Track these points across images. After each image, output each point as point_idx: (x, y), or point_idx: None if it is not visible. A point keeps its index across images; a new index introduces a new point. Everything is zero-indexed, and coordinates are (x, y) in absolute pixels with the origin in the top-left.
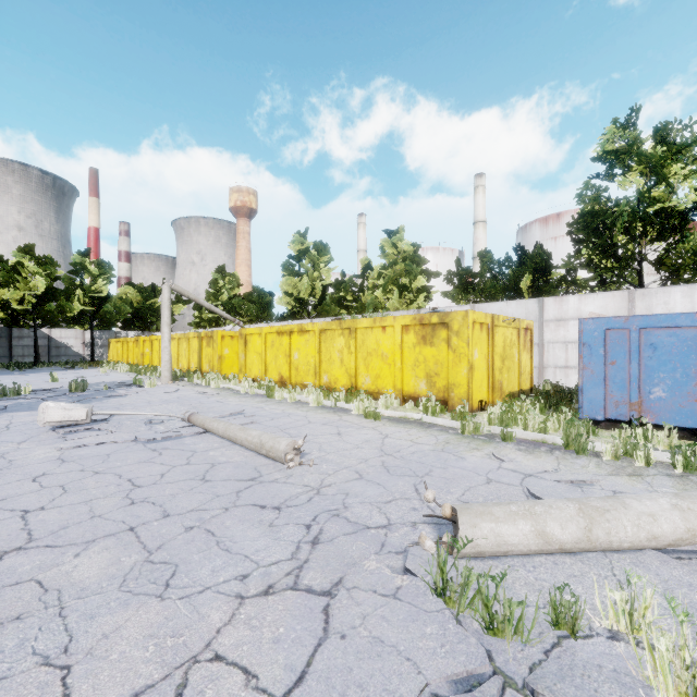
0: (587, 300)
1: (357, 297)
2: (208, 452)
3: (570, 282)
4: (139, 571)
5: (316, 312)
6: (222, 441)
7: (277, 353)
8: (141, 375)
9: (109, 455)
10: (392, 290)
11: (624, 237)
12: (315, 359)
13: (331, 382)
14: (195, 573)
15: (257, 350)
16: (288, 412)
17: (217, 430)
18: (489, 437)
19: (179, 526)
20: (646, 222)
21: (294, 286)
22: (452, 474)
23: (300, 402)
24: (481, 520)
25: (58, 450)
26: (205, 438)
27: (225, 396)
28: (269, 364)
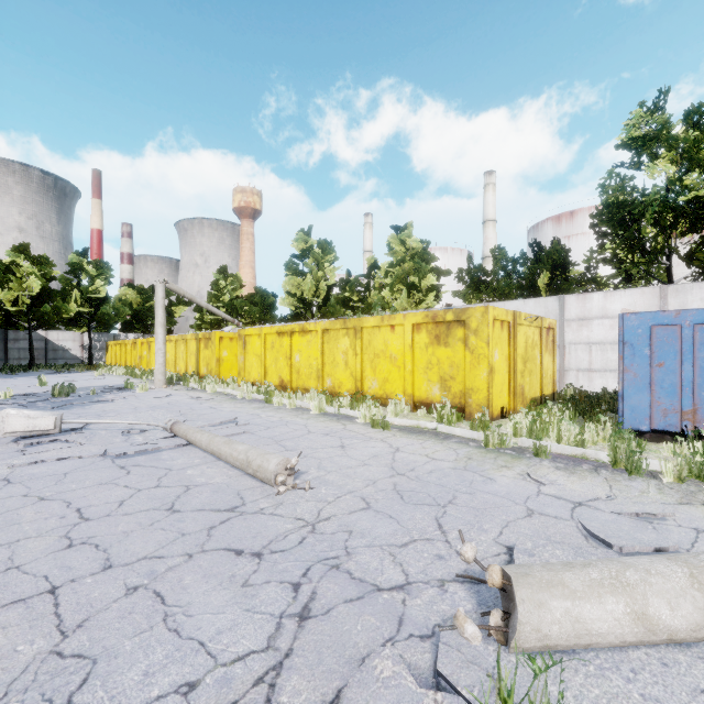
0: (613, 297)
1: (363, 297)
2: (185, 470)
3: (589, 280)
4: (36, 673)
5: (320, 313)
6: (205, 456)
7: (277, 355)
8: (136, 378)
9: (66, 474)
10: (400, 289)
11: (653, 230)
12: (317, 362)
13: (335, 387)
14: (118, 678)
15: (256, 352)
16: (286, 420)
17: (200, 443)
18: (517, 451)
19: (119, 585)
20: (677, 213)
21: (297, 286)
22: (482, 502)
23: (300, 408)
24: (550, 595)
25: (9, 467)
26: (186, 452)
27: (220, 402)
28: (269, 367)
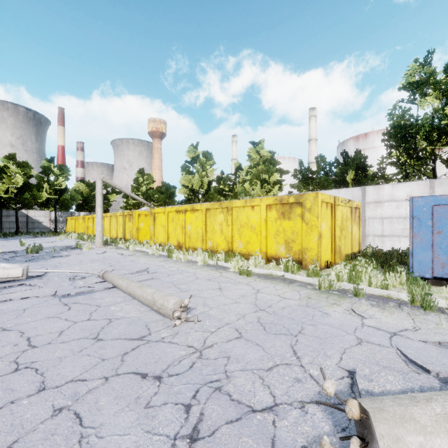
0: (398, 187)
1: (232, 188)
2: (110, 307)
3: (380, 177)
4: None
5: (204, 198)
6: (125, 296)
7: (175, 226)
8: (84, 241)
9: (25, 310)
10: (256, 183)
11: (424, 143)
12: (202, 230)
13: (214, 247)
14: None
15: (162, 223)
16: (181, 269)
17: (121, 286)
18: (341, 292)
19: (47, 407)
20: (440, 131)
21: (189, 181)
22: (323, 332)
23: (191, 261)
24: (404, 430)
25: None
26: (112, 292)
27: (138, 257)
28: (170, 233)
